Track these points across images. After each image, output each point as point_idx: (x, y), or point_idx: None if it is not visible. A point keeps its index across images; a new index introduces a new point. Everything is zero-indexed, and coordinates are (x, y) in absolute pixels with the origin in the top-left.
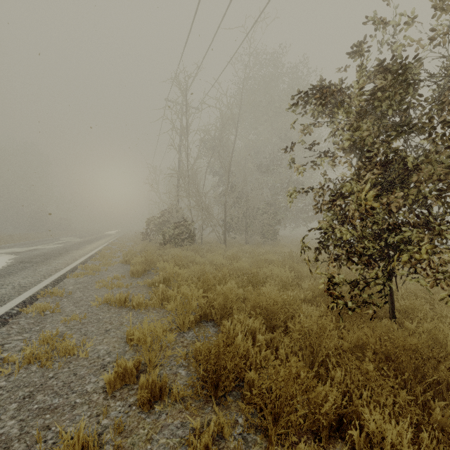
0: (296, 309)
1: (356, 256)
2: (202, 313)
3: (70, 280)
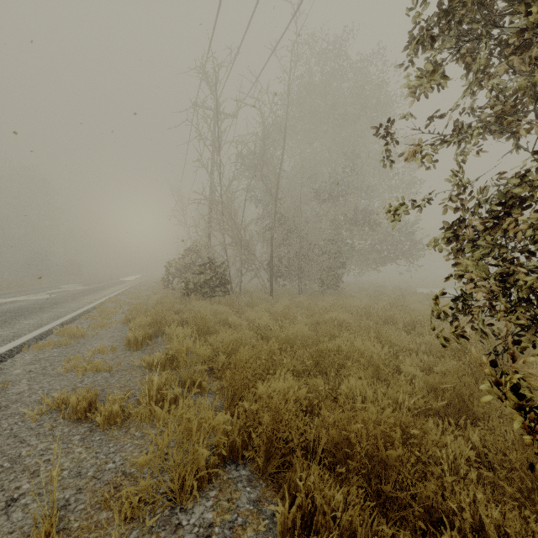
0: (422, 442)
1: (537, 328)
2: (228, 447)
3: (26, 356)
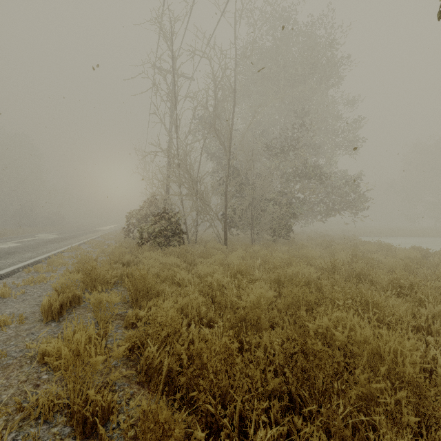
0: None
1: None
2: None
3: None
